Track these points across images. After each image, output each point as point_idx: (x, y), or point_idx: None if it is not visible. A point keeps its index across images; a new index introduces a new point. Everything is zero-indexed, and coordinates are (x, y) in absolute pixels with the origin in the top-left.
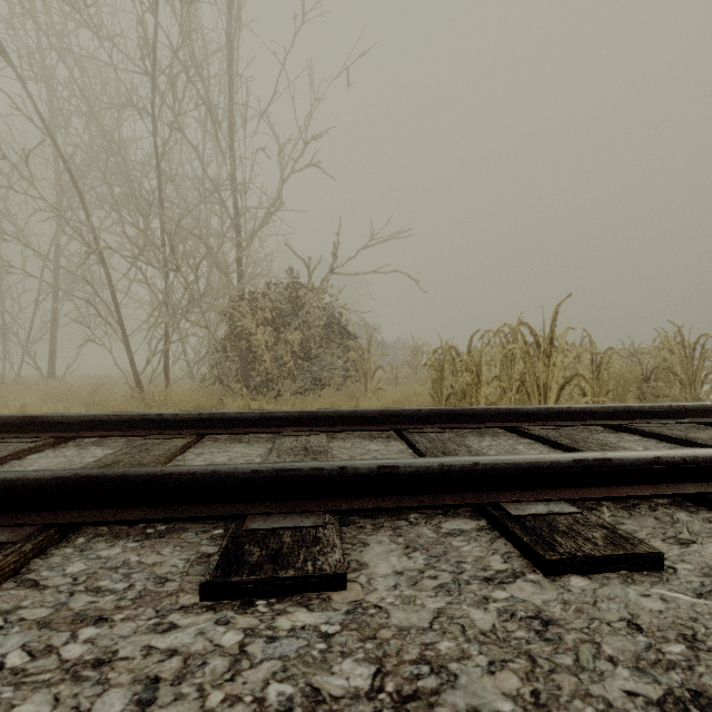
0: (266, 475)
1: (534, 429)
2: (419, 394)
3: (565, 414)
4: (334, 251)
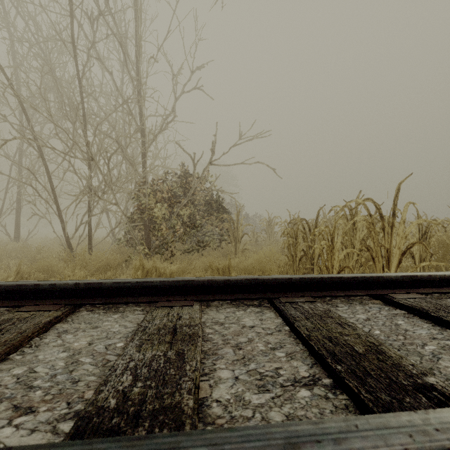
0: None
1: (402, 298)
2: (278, 255)
3: (425, 281)
4: (212, 148)
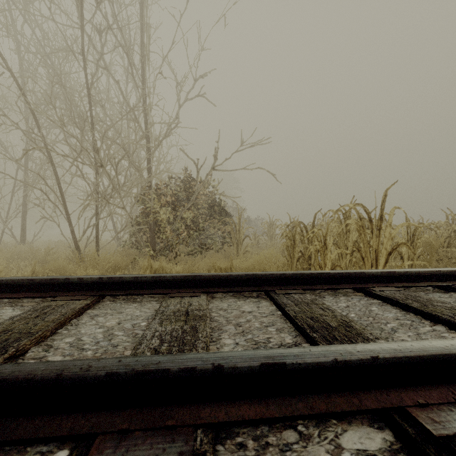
0: (124, 379)
1: (380, 291)
2: (277, 256)
3: (402, 277)
4: (215, 154)
